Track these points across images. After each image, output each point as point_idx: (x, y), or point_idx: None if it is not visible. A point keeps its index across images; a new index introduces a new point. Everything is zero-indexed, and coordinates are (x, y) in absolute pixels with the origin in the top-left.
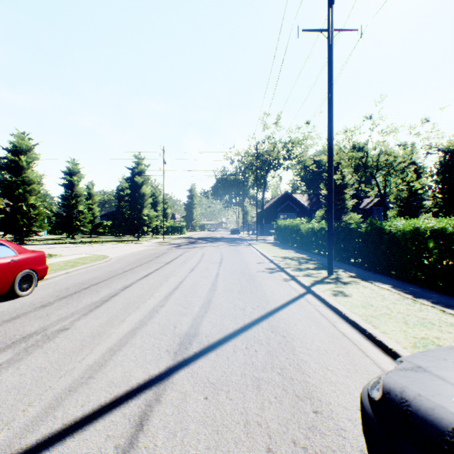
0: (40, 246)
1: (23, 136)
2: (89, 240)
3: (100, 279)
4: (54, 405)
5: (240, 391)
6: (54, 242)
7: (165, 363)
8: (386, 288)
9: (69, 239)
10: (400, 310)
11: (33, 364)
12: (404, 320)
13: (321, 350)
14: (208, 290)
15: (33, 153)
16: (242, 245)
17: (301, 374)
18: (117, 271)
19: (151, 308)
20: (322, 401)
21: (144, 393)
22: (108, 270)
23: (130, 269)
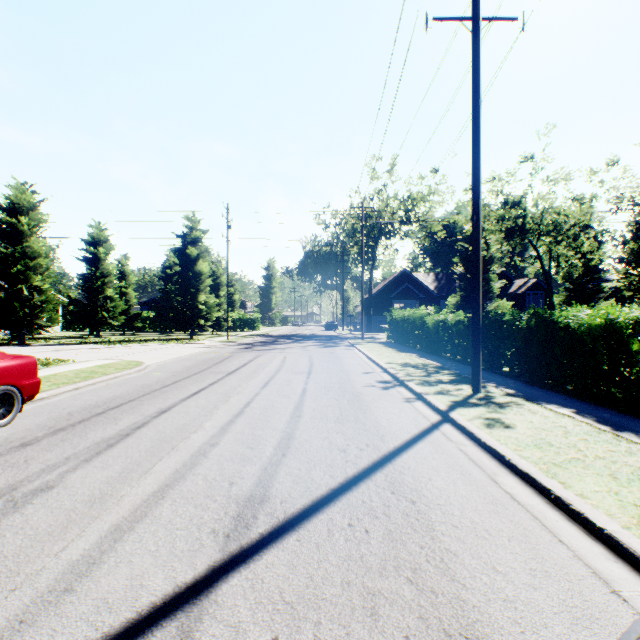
0: (48, 347)
1: (23, 188)
2: (121, 338)
3: (124, 399)
4: None
5: (341, 624)
6: (70, 342)
7: (207, 558)
8: (566, 414)
9: (92, 337)
10: (598, 453)
11: None
12: (610, 471)
13: (479, 529)
14: (288, 417)
15: (39, 213)
16: (342, 346)
17: (450, 581)
18: (153, 386)
19: (196, 449)
20: None
21: (160, 628)
22: (139, 384)
23: (172, 383)
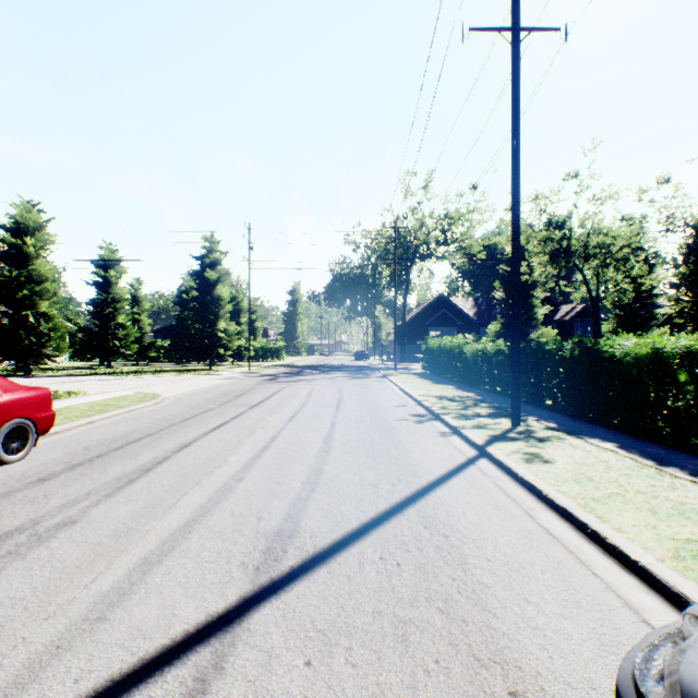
0: (56, 379)
1: (29, 207)
2: (134, 369)
3: (142, 434)
4: (23, 679)
5: (372, 649)
6: (79, 373)
7: (238, 589)
8: (609, 448)
9: (102, 368)
10: (639, 488)
11: (2, 592)
12: (650, 506)
13: (513, 562)
14: (317, 452)
15: (46, 233)
16: (373, 378)
17: (481, 611)
18: (172, 419)
19: (221, 484)
20: (524, 669)
21: (194, 652)
22: (157, 418)
23: (192, 417)
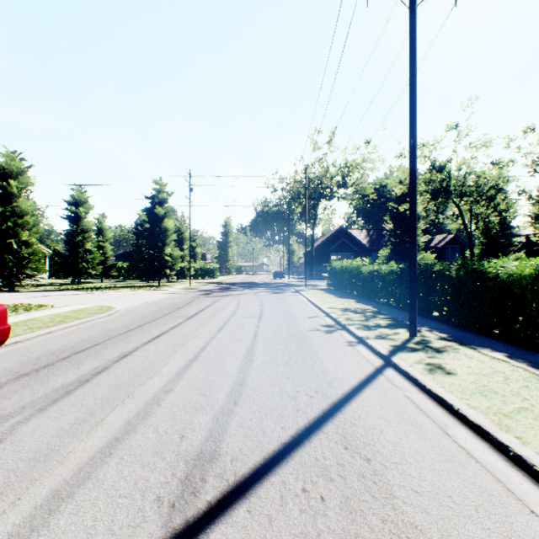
0: (33, 294)
1: (13, 156)
2: (98, 285)
3: (90, 343)
4: None
5: None
6: (54, 289)
7: (147, 538)
8: (501, 358)
9: (74, 284)
10: None
11: None
12: None
13: (442, 495)
14: (241, 361)
15: (26, 177)
16: (288, 293)
17: None
18: (119, 329)
19: (150, 397)
20: None
21: None
22: (107, 328)
23: (137, 327)
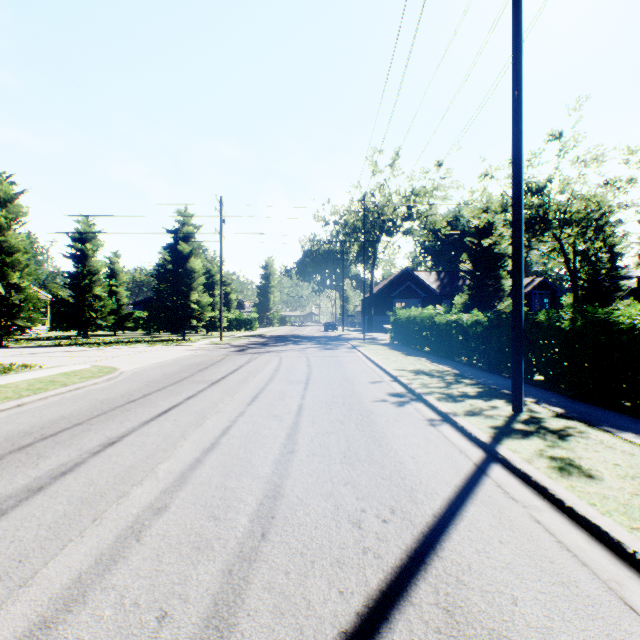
0: (24, 350)
1: None
2: (109, 339)
3: (69, 422)
4: None
5: None
6: (52, 344)
7: None
8: None
9: (79, 338)
10: None
11: None
12: None
13: None
14: (277, 453)
15: (17, 205)
16: (343, 349)
17: None
18: (115, 401)
19: (128, 522)
20: None
21: None
22: (99, 399)
23: (141, 397)
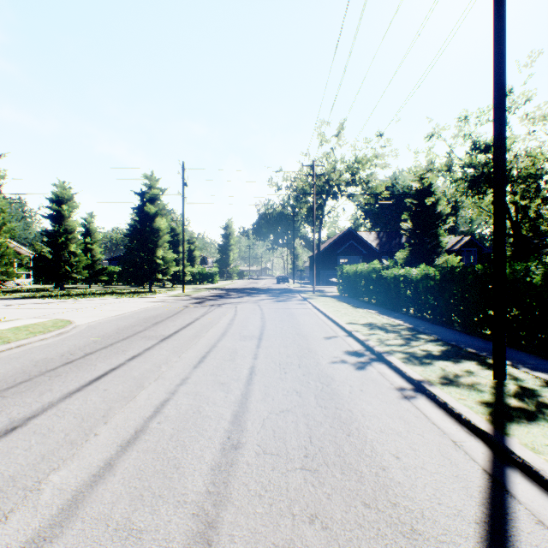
0: None
1: None
2: (82, 291)
3: None
4: None
5: None
6: (28, 296)
7: None
8: None
9: (56, 290)
10: None
11: None
12: None
13: None
14: (217, 450)
15: None
16: (294, 300)
17: None
18: (51, 362)
19: None
20: None
21: None
22: (35, 359)
23: (80, 357)
